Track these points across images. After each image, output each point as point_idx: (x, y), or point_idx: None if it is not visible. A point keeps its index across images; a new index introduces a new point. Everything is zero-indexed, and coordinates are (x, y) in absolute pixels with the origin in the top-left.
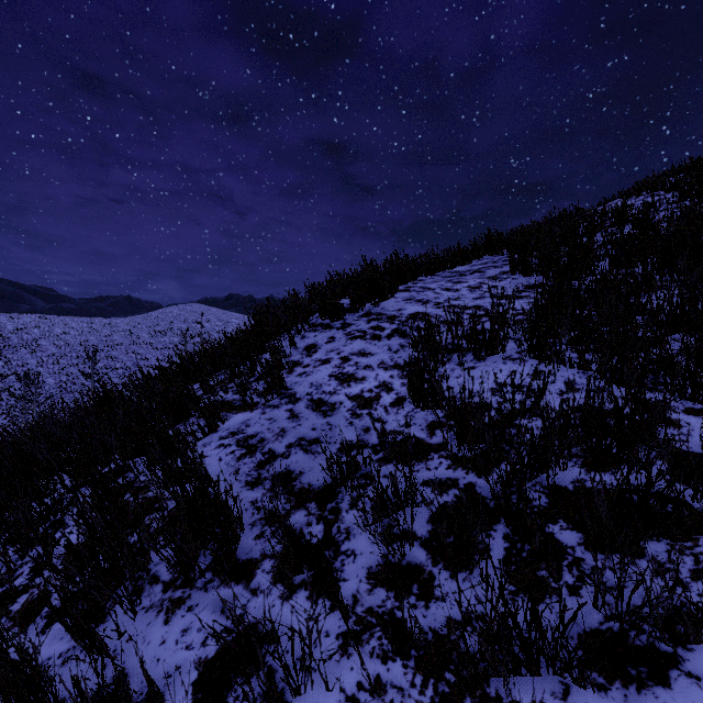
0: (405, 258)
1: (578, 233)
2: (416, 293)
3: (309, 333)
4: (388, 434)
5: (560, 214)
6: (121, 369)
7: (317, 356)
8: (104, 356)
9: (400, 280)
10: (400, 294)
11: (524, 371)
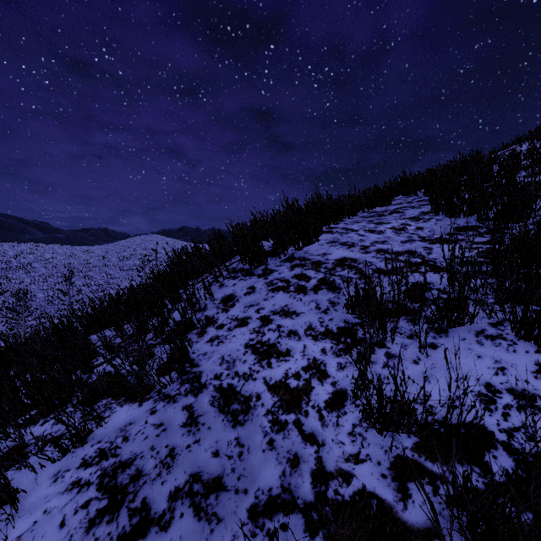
0: (328, 199)
1: (494, 174)
2: (340, 235)
3: (228, 280)
4: (328, 477)
5: (464, 158)
6: (95, 286)
7: (234, 312)
8: (83, 276)
9: (322, 221)
10: (323, 236)
11: (520, 364)
